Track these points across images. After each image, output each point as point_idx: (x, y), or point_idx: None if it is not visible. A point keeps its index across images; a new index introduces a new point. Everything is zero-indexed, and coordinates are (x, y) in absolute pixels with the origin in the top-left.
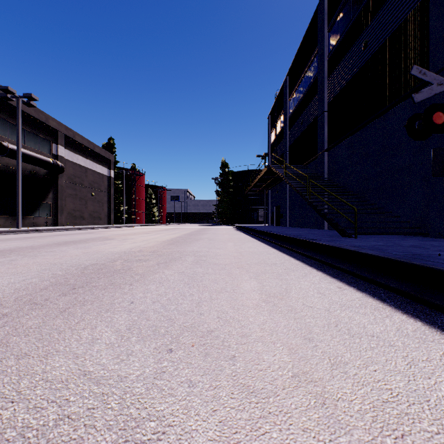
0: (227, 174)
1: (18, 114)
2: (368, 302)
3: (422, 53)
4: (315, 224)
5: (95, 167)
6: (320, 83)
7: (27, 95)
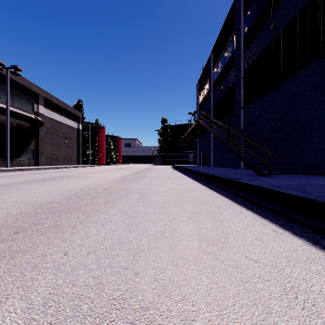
0: (166, 127)
1: (7, 81)
2: (313, 254)
3: (322, 29)
4: (233, 164)
5: (67, 122)
6: (237, 57)
7: (13, 66)
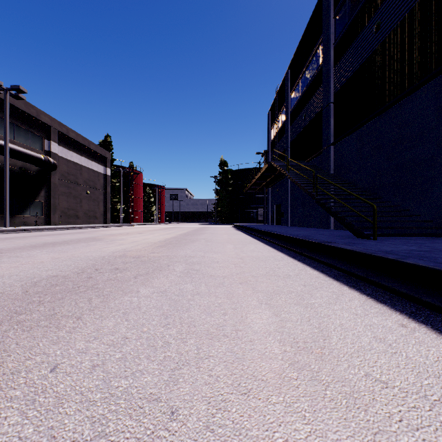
0: (226, 172)
1: (5, 107)
2: None
3: None
4: (319, 223)
5: (90, 165)
6: (325, 73)
7: (14, 87)
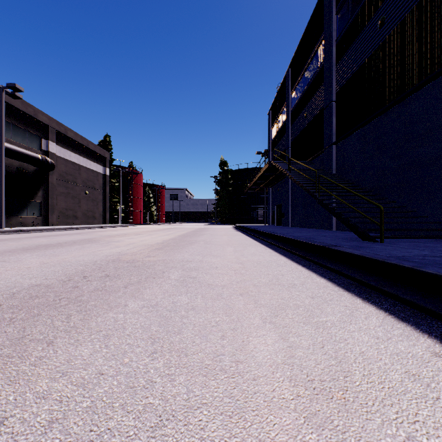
0: (226, 172)
1: (1, 106)
2: None
3: None
4: (321, 224)
5: (89, 164)
6: (327, 71)
7: (11, 85)
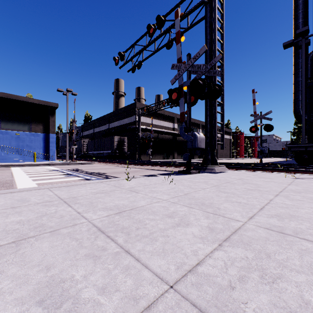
0: (299, 128)
1: None
2: None
3: None
4: None
5: (225, 136)
6: None
7: None
